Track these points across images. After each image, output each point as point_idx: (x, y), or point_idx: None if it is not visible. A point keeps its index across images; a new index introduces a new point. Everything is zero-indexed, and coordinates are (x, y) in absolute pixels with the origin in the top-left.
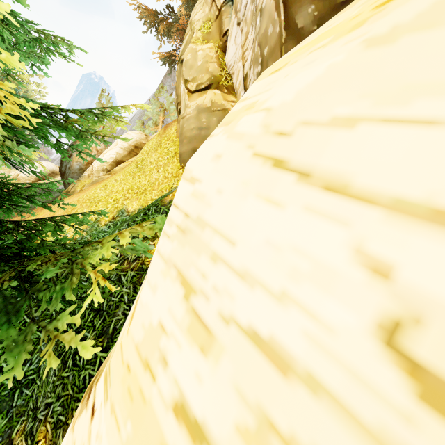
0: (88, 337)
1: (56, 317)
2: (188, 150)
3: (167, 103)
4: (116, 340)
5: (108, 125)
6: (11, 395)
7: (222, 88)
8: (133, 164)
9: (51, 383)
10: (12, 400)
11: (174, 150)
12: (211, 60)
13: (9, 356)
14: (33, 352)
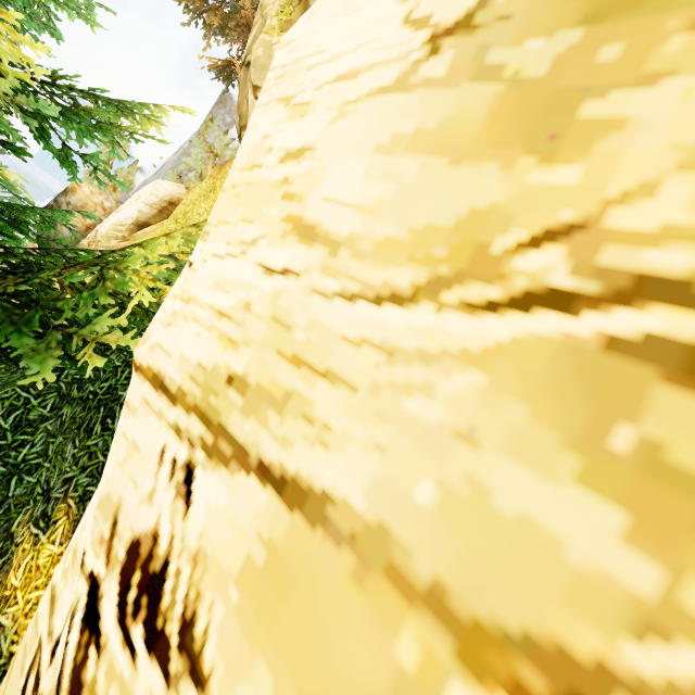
0: (124, 396)
1: (68, 390)
2: None
3: (220, 146)
4: None
5: (120, 175)
6: (5, 483)
7: None
8: (170, 219)
9: (69, 457)
10: (7, 489)
11: None
12: None
13: (33, 362)
14: (34, 432)
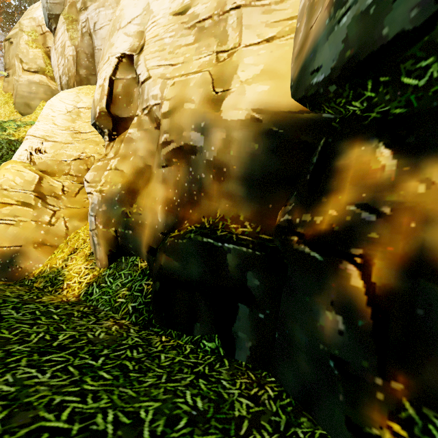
0: None
1: None
2: (21, 102)
3: None
4: (5, 157)
5: None
6: None
7: (47, 76)
8: None
9: None
10: None
11: (4, 100)
12: (39, 58)
13: None
14: None
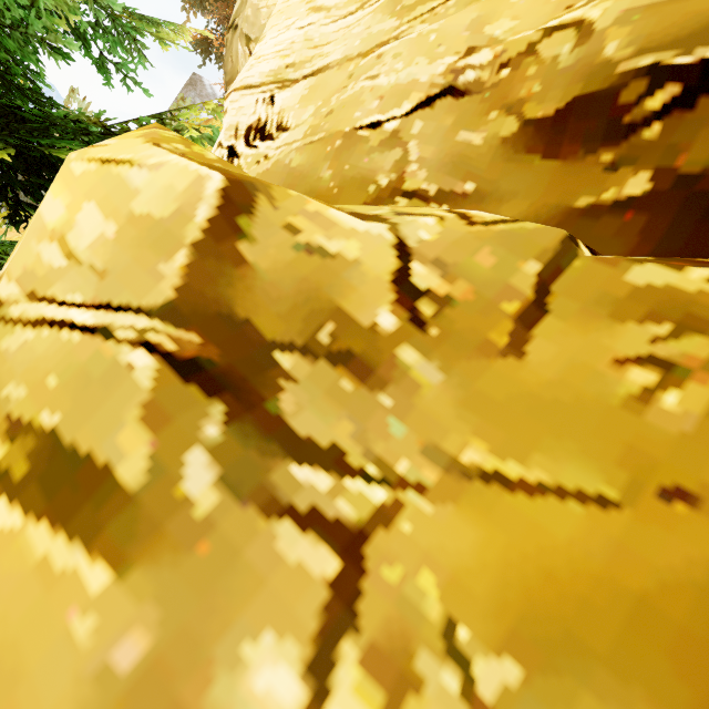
0: None
1: None
2: None
3: None
4: None
5: None
6: None
7: None
8: None
9: None
10: None
11: None
12: None
13: None
14: None
